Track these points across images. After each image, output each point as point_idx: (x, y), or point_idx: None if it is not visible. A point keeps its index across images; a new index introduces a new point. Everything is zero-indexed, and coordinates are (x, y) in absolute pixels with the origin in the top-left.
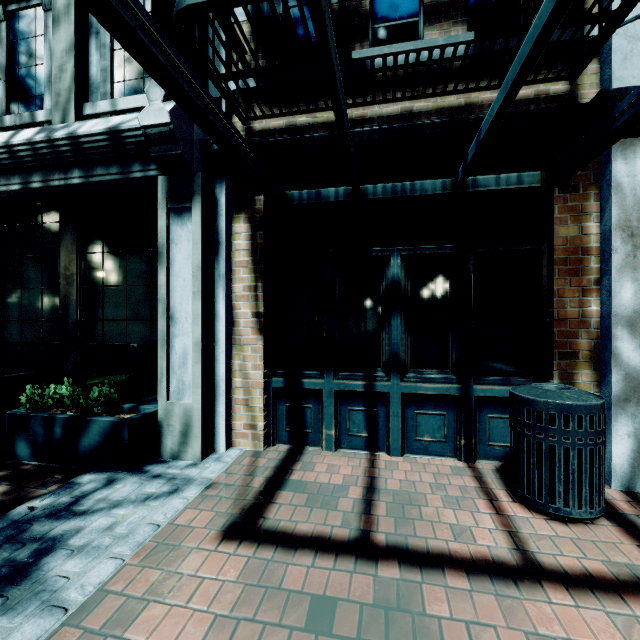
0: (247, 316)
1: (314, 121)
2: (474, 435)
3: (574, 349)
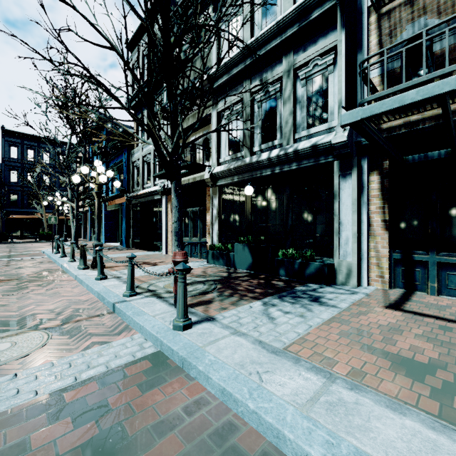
0: (378, 222)
1: (422, 117)
2: None
3: None
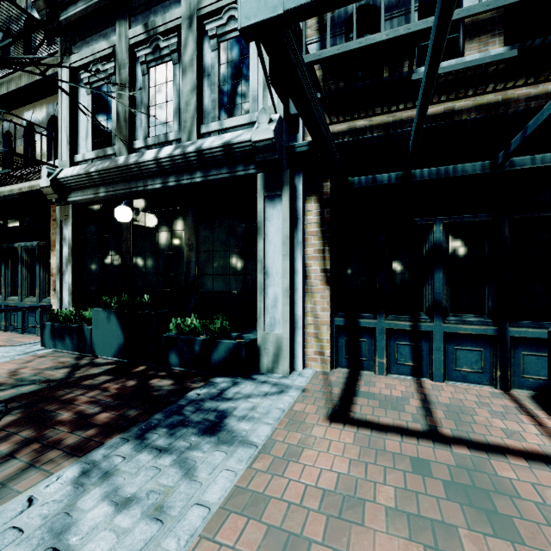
0: (317, 272)
1: (370, 124)
2: (509, 368)
3: None
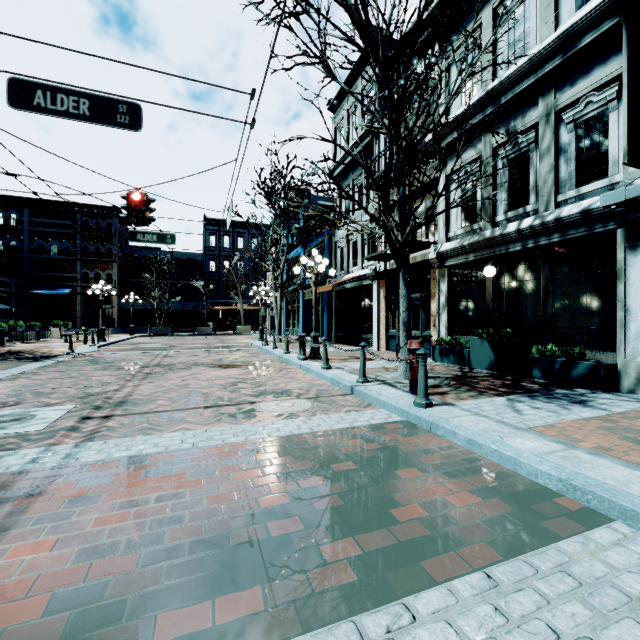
0: None
1: None
2: None
3: None
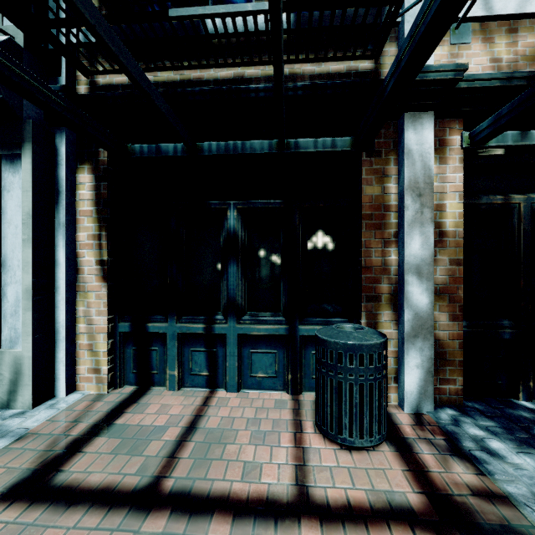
0: (91, 264)
1: (155, 79)
2: (299, 370)
3: (378, 293)
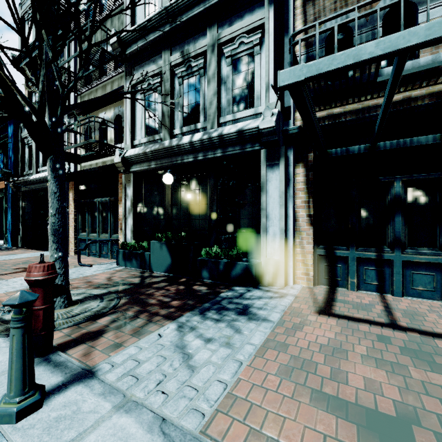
0: (303, 216)
1: (344, 110)
2: None
3: None
